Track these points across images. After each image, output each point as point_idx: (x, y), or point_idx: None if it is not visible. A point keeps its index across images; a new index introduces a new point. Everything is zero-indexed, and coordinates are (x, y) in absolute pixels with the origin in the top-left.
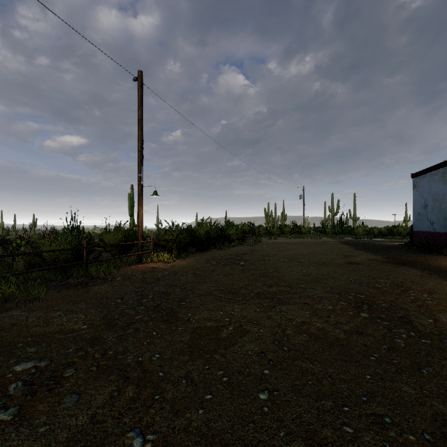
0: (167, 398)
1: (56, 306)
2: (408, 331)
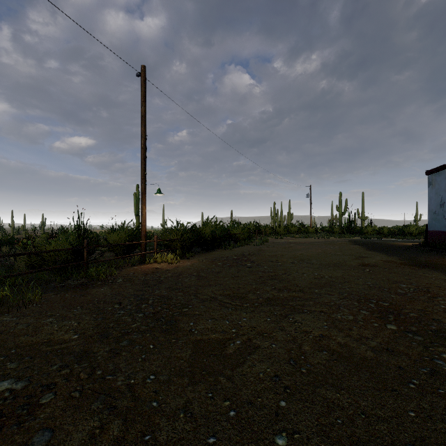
0: (159, 440)
1: (50, 311)
2: None
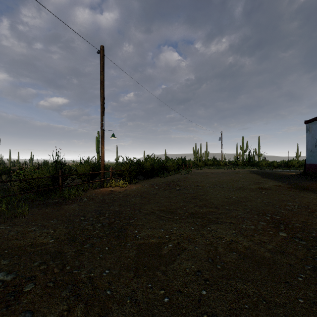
0: None
1: (34, 222)
2: None
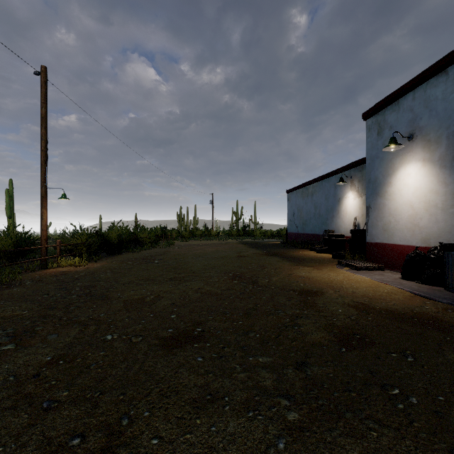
0: (119, 325)
1: None
2: (253, 285)
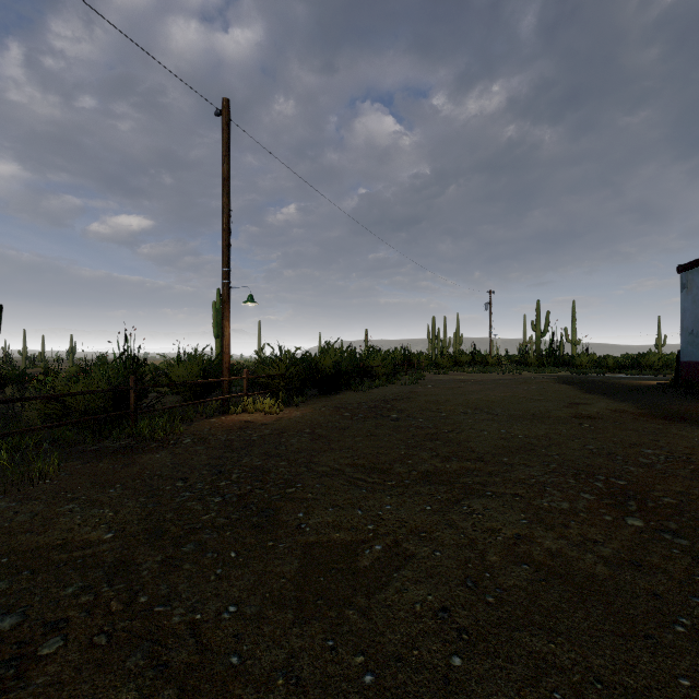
0: None
1: (72, 492)
2: None
